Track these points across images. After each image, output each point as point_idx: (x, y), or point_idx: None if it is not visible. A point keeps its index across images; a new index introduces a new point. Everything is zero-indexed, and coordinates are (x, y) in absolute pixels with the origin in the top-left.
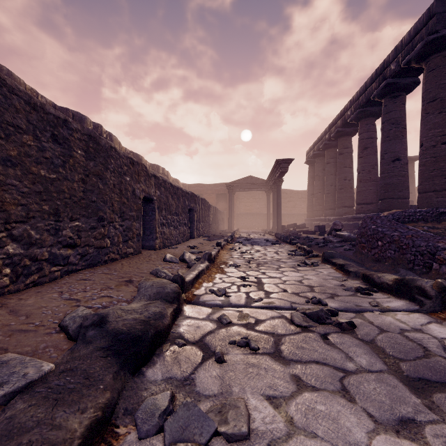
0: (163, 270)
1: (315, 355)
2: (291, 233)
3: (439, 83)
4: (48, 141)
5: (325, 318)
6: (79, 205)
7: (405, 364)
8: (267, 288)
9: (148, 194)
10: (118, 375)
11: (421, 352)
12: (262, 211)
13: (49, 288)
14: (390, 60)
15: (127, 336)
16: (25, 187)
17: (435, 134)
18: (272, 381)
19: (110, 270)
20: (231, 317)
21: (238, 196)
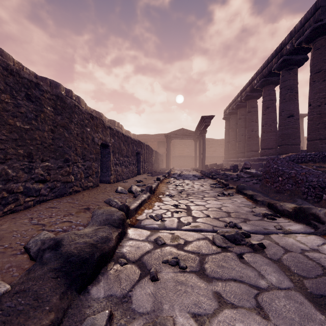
0: (114, 199)
1: (233, 273)
2: (213, 171)
3: (323, 58)
4: (23, 99)
5: (240, 240)
6: (48, 149)
7: (308, 281)
8: (194, 214)
9: (105, 141)
10: (65, 294)
11: (320, 270)
12: (191, 154)
13: (23, 215)
14: (286, 42)
15: (76, 259)
16: (3, 135)
17: (320, 96)
18: (197, 298)
19: (73, 200)
20: (165, 239)
21: (174, 143)
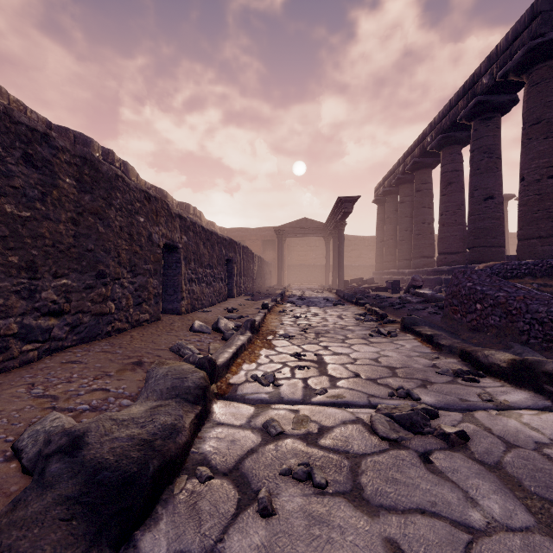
0: (188, 345)
1: (416, 495)
2: (357, 291)
3: (545, 100)
4: (17, 162)
5: (423, 425)
6: (67, 255)
7: None
8: (333, 372)
9: (171, 240)
10: None
11: None
12: (319, 262)
13: (16, 378)
14: (482, 72)
15: (113, 476)
16: None
17: (539, 165)
18: None
19: (113, 347)
20: (282, 422)
21: (290, 243)
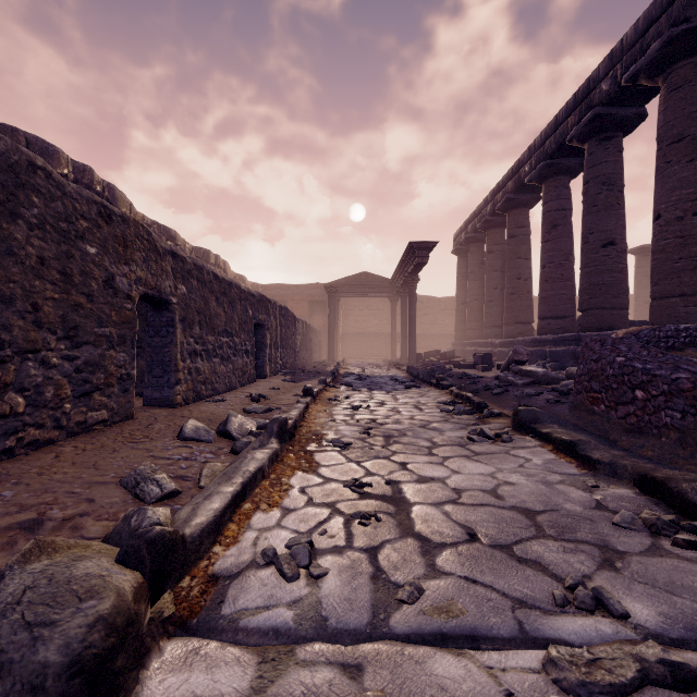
0: (155, 472)
1: None
2: (435, 367)
3: (689, 110)
4: None
5: None
6: None
7: None
8: (424, 527)
9: (156, 289)
10: None
11: None
12: (383, 330)
13: None
14: (600, 75)
15: None
16: None
17: (682, 197)
18: None
19: (1, 482)
20: None
21: (345, 305)
